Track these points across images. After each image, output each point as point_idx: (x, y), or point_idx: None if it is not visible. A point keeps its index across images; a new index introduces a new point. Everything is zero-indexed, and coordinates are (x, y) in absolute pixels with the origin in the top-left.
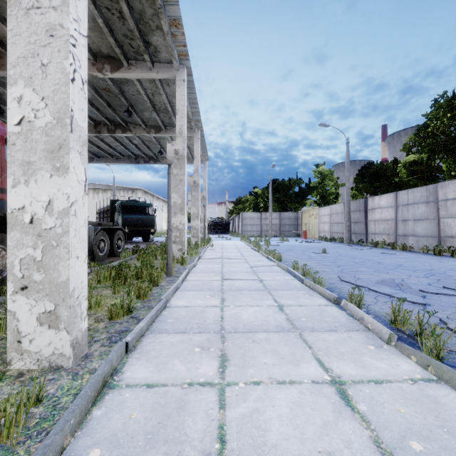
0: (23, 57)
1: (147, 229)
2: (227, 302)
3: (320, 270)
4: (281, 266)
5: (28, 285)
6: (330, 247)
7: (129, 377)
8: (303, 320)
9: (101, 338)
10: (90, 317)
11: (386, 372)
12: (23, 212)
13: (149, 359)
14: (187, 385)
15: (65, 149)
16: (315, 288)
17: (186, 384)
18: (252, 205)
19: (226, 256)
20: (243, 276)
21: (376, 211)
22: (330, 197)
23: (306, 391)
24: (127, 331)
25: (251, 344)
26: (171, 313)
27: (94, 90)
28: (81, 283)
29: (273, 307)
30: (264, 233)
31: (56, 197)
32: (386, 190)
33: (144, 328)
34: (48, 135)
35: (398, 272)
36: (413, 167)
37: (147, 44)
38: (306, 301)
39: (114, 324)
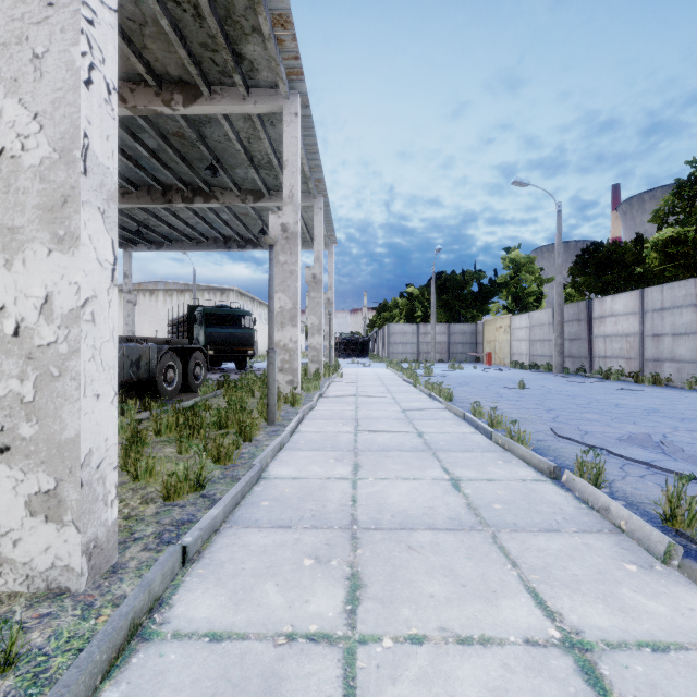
0: (2, 44)
1: (242, 349)
2: (363, 471)
3: (518, 417)
4: (452, 410)
5: (11, 444)
6: (530, 379)
7: (181, 616)
8: (497, 508)
9: (146, 533)
10: (135, 494)
11: (671, 626)
12: (3, 317)
13: (222, 579)
14: (285, 640)
15: (73, 204)
16: (513, 450)
17: (283, 636)
18: (404, 313)
19: (364, 392)
20: (390, 425)
21: (607, 321)
22: (528, 299)
23: (514, 663)
24: (192, 522)
25: (404, 554)
26: (268, 489)
27: (160, 135)
28: (105, 441)
29: (443, 482)
30: (423, 356)
31: (58, 290)
32: (623, 287)
33: (218, 517)
34: (44, 180)
35: (654, 422)
36: (671, 249)
37: (238, 58)
38: (498, 472)
39: (171, 508)
